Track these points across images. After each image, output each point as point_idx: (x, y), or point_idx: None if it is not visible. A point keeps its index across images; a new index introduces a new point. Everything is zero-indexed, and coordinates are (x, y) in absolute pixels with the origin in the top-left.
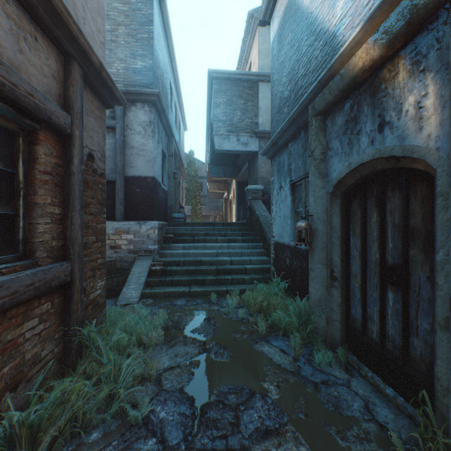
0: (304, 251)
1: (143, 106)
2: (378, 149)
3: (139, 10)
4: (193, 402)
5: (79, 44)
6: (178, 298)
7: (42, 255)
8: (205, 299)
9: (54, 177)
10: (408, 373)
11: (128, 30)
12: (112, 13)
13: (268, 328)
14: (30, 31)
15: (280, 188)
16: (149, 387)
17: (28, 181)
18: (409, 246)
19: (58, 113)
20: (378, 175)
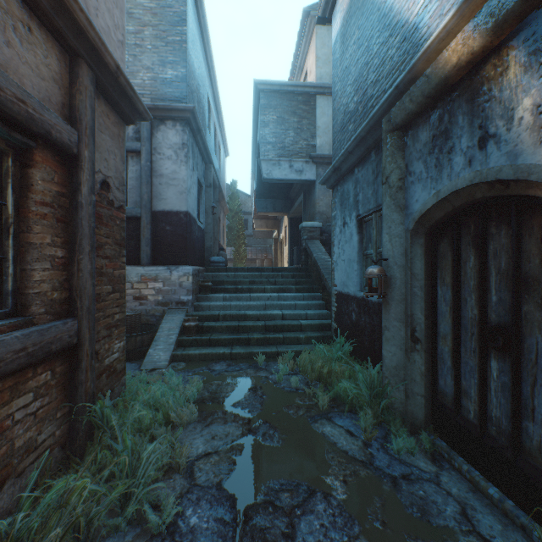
0: (376, 304)
1: (174, 124)
2: (478, 171)
3: (170, 7)
4: (234, 503)
5: (88, 39)
6: (217, 361)
7: (39, 311)
8: (250, 363)
9: (55, 210)
10: (520, 470)
11: (156, 32)
12: (136, 11)
13: (329, 401)
14: (22, 18)
15: (343, 225)
16: (177, 481)
17: (20, 214)
18: (522, 299)
19: (59, 127)
20: (476, 205)
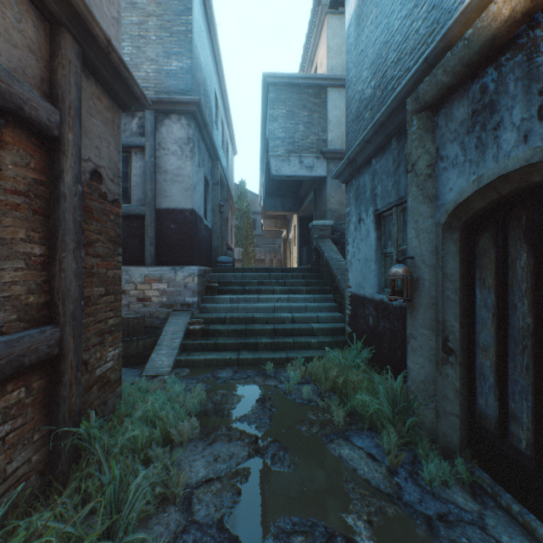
0: (397, 308)
1: (179, 118)
2: (537, 148)
3: None
4: None
5: (71, 5)
6: (223, 368)
7: (9, 317)
8: (258, 370)
9: (32, 201)
10: None
11: (160, 22)
12: (140, 1)
13: (346, 416)
14: None
15: (359, 221)
16: (172, 516)
17: None
18: None
19: (35, 103)
20: (531, 191)
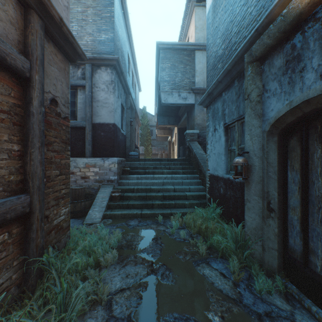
0: (238, 183)
1: (106, 69)
2: None
3: None
4: None
5: None
6: (132, 219)
7: None
8: (153, 220)
9: (12, 116)
10: None
11: (95, 11)
12: None
13: (207, 249)
14: None
15: (214, 130)
16: (99, 313)
17: None
18: None
19: (14, 56)
20: None
